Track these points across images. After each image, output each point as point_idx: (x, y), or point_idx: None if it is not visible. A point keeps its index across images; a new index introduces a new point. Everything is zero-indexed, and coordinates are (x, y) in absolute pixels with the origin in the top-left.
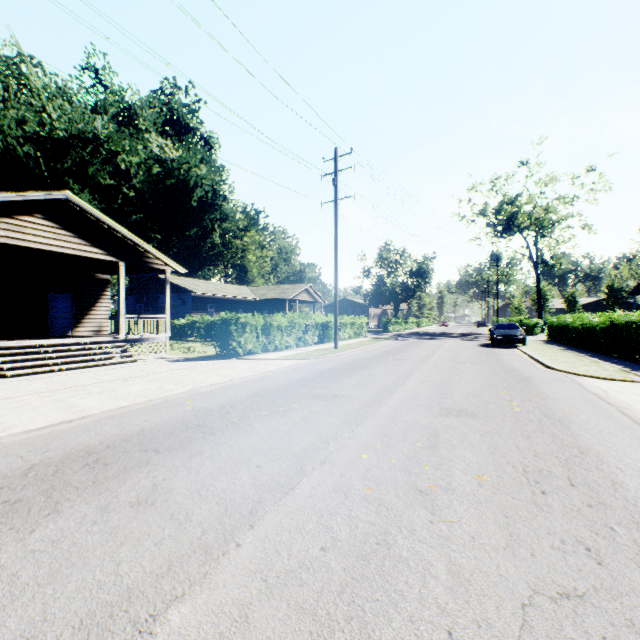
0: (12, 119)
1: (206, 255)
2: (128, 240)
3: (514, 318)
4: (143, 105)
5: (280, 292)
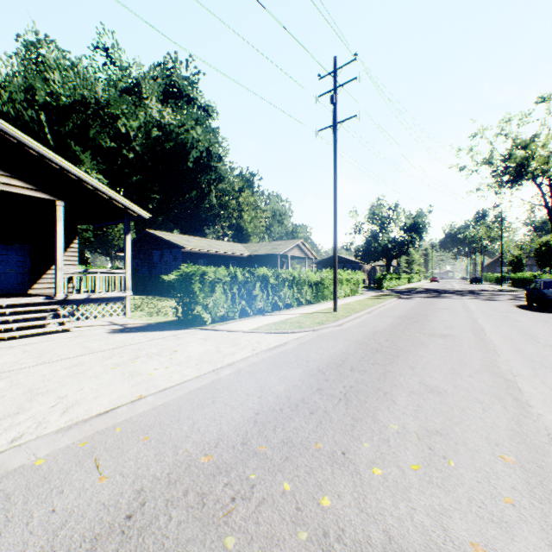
0: (19, 86)
1: (205, 216)
2: (69, 173)
3: (523, 274)
4: (145, 75)
5: (271, 248)
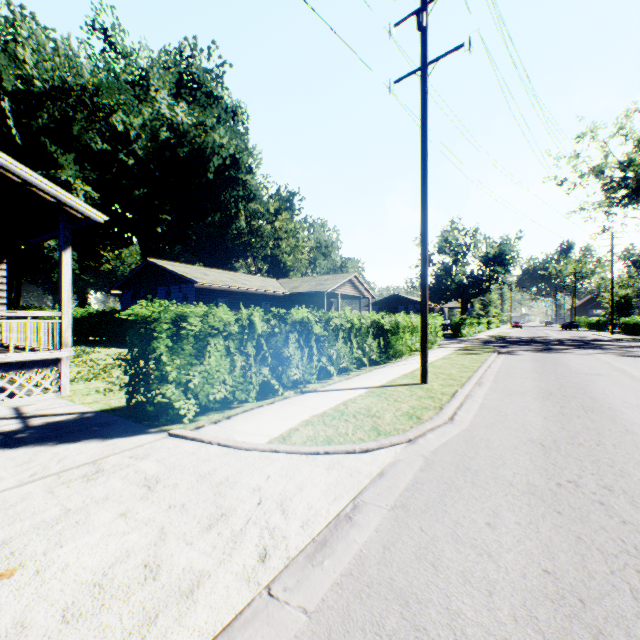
0: None
1: (232, 245)
2: None
3: None
4: (153, 61)
5: (316, 284)
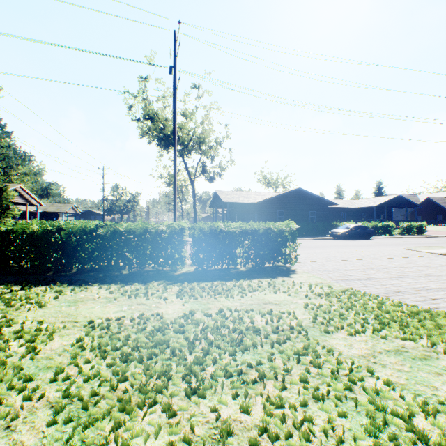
0: None
1: None
2: (30, 196)
3: None
4: None
5: (57, 208)
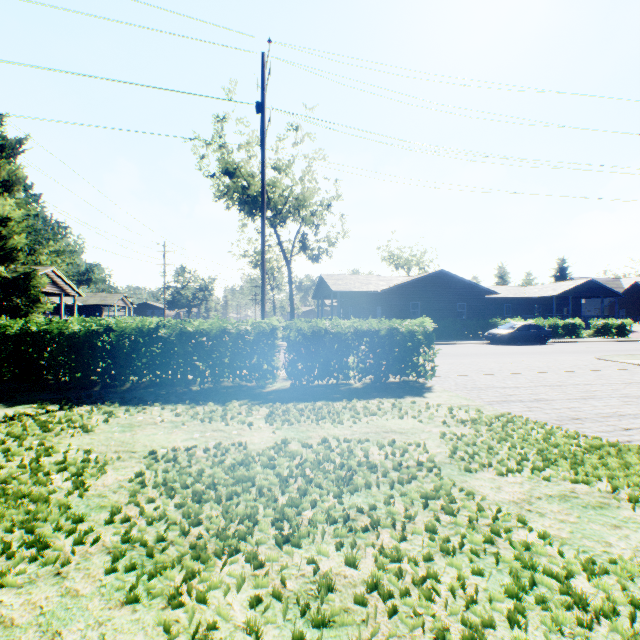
0: None
1: None
2: (65, 283)
3: None
4: None
5: (101, 299)
